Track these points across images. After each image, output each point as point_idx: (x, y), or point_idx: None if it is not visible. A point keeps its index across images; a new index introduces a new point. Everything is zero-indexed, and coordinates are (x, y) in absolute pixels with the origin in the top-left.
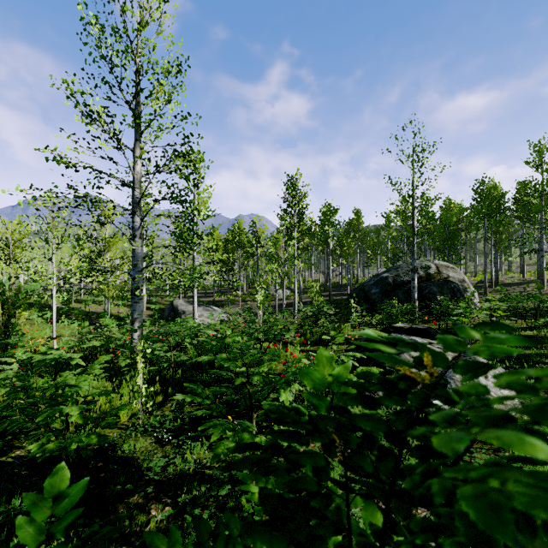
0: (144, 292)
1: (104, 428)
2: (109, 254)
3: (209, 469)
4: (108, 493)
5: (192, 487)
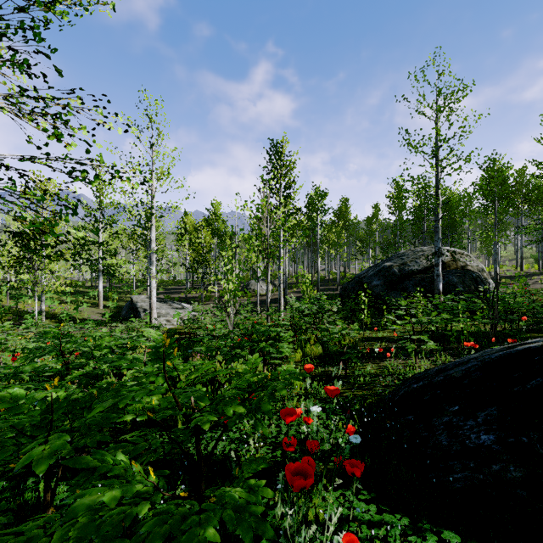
0: (100, 287)
1: None
2: (48, 239)
3: None
4: None
5: None
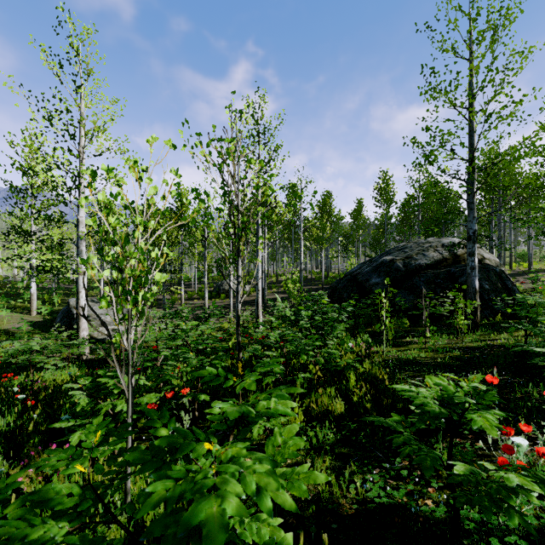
0: (32, 288)
1: None
2: None
3: None
4: None
5: None
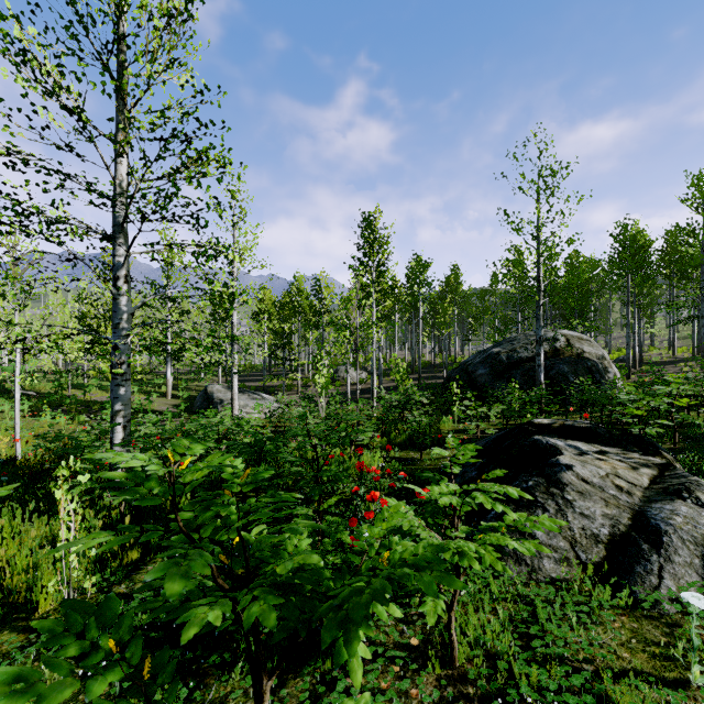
0: (168, 374)
1: None
2: None
3: None
4: None
5: None
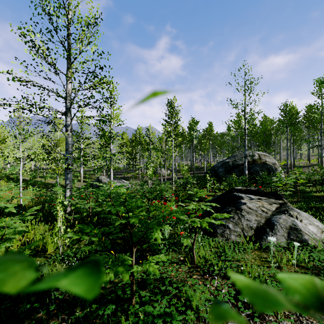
0: (81, 171)
1: (35, 257)
2: (59, 148)
3: (102, 289)
4: (18, 311)
5: (84, 306)
